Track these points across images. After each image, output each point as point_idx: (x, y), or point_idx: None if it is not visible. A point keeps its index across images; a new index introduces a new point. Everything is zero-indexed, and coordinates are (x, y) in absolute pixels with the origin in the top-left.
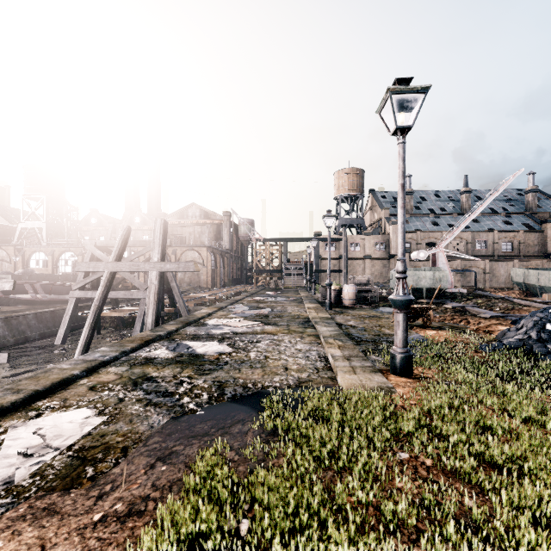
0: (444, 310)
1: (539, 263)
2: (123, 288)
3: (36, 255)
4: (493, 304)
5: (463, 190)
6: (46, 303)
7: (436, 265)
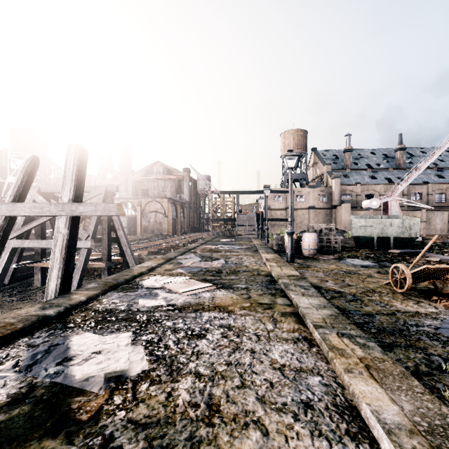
0: (427, 263)
1: None
2: None
3: None
4: None
5: (398, 147)
6: None
7: (389, 213)
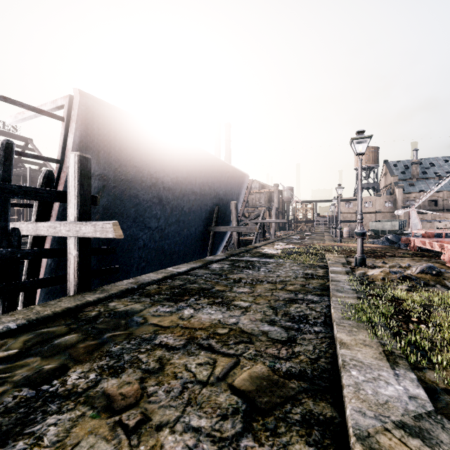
0: None
1: None
2: None
3: None
4: None
5: None
6: None
7: (410, 218)
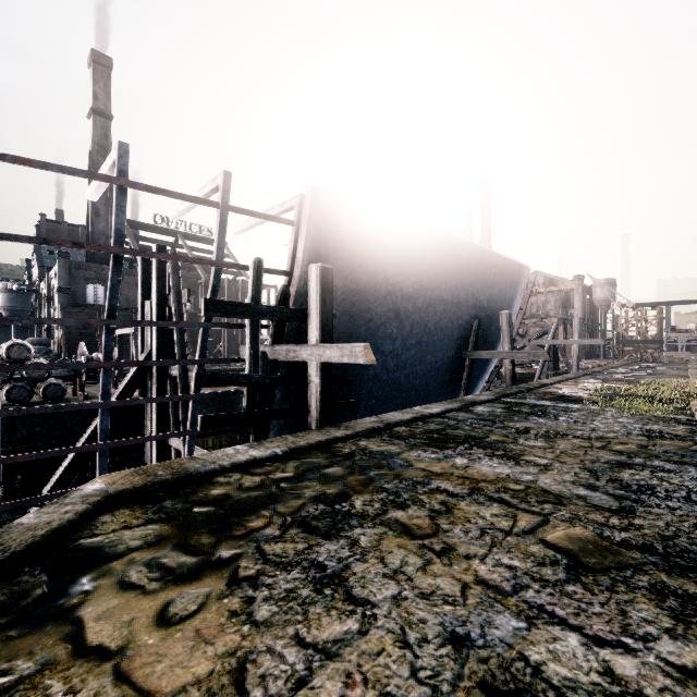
0: None
1: None
2: None
3: None
4: None
5: None
6: None
7: None
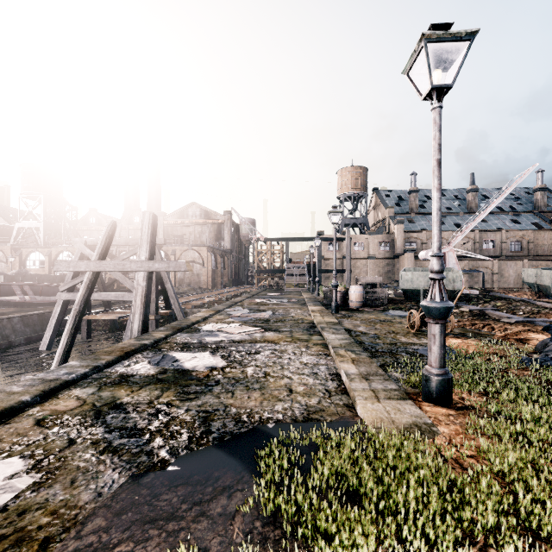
0: (460, 313)
1: (549, 263)
2: (116, 290)
3: (33, 255)
4: (515, 307)
5: (470, 188)
6: (35, 305)
7: (446, 265)
